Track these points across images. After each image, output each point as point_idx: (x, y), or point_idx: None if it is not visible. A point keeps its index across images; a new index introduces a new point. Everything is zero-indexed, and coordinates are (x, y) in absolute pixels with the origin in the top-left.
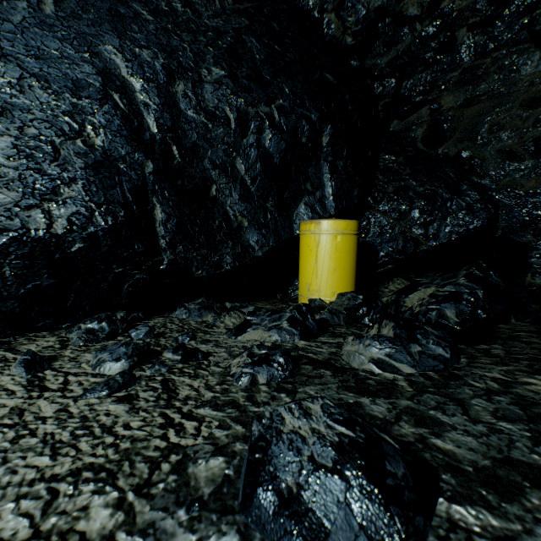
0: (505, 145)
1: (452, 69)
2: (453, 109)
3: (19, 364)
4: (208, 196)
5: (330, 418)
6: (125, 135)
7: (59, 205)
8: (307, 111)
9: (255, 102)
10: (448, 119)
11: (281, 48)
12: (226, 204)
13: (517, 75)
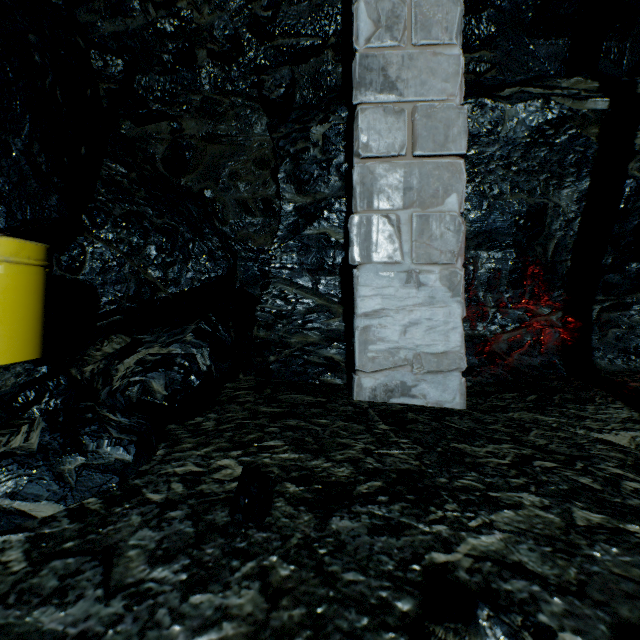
0: (243, 197)
1: (194, 91)
2: (196, 138)
3: None
4: None
5: None
6: None
7: None
8: None
9: None
10: (191, 148)
11: None
12: None
13: (252, 131)
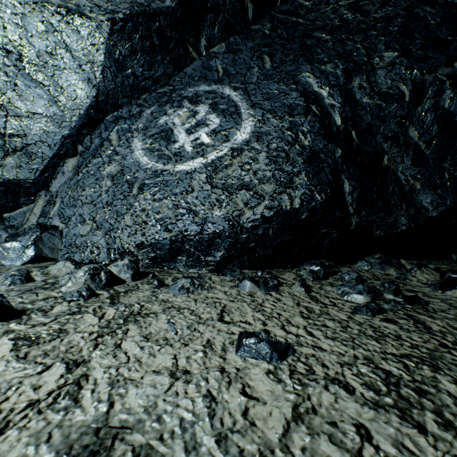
0: None
1: None
2: None
3: (299, 286)
4: (381, 166)
5: None
6: (322, 133)
7: (294, 190)
8: None
9: (432, 68)
10: None
11: None
12: (396, 170)
13: None
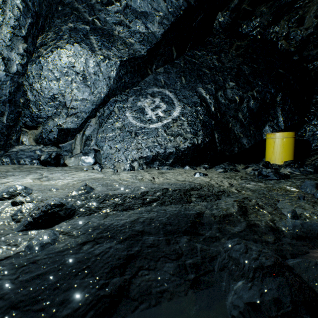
0: None
1: None
2: None
3: (203, 168)
4: (228, 128)
5: (271, 170)
6: (207, 114)
7: (198, 137)
8: (269, 89)
9: (246, 91)
10: None
11: (257, 65)
12: (234, 129)
13: None
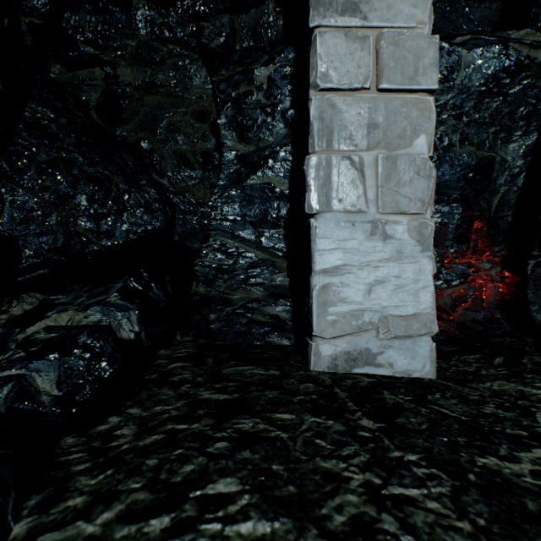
0: (182, 150)
1: (129, 35)
2: (132, 86)
3: None
4: None
5: None
6: None
7: None
8: None
9: None
10: (127, 96)
11: None
12: None
13: (190, 83)
